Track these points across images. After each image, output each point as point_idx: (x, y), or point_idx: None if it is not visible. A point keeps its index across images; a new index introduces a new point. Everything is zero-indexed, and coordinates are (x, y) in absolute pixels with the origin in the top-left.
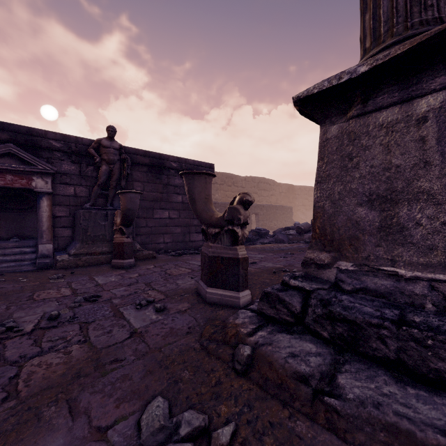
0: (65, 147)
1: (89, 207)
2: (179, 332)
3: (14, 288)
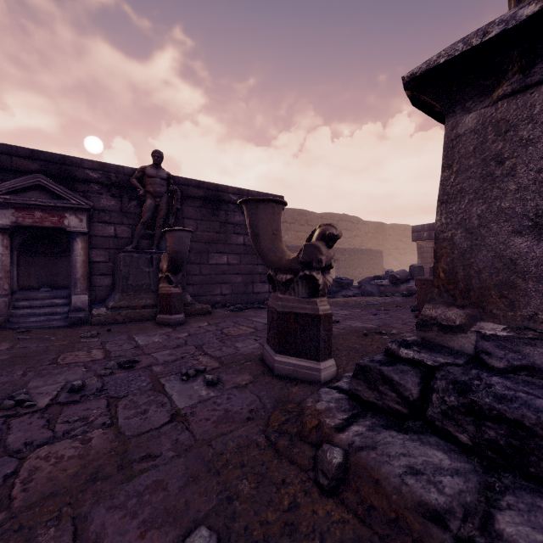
0: (103, 178)
1: (131, 250)
2: (237, 417)
3: (38, 349)
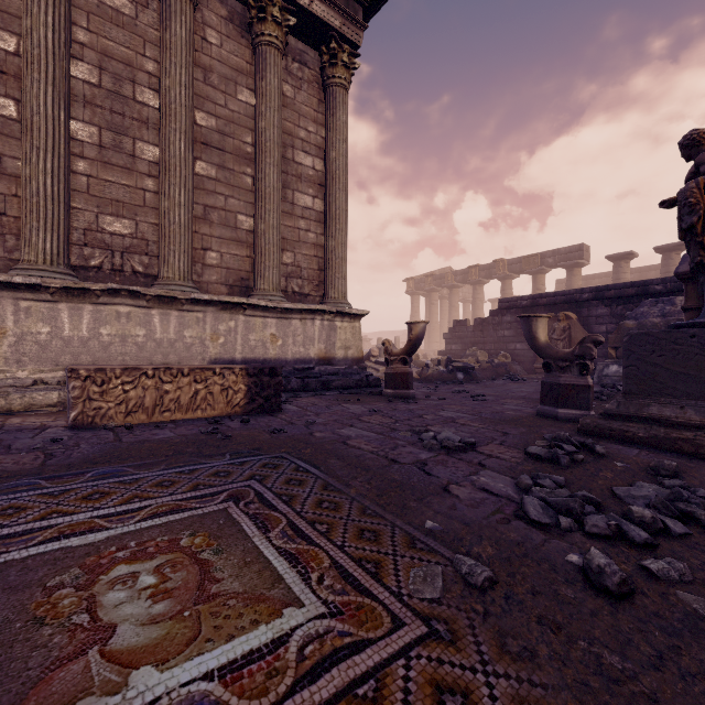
0: None
1: None
2: None
3: None
